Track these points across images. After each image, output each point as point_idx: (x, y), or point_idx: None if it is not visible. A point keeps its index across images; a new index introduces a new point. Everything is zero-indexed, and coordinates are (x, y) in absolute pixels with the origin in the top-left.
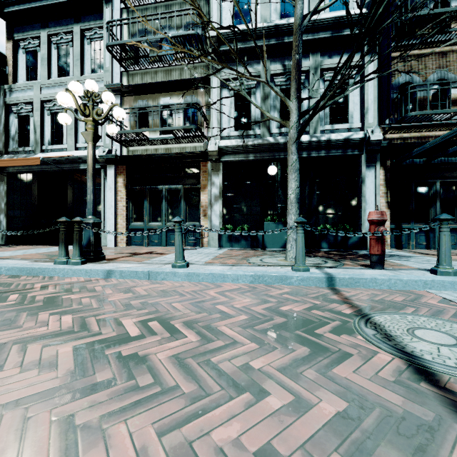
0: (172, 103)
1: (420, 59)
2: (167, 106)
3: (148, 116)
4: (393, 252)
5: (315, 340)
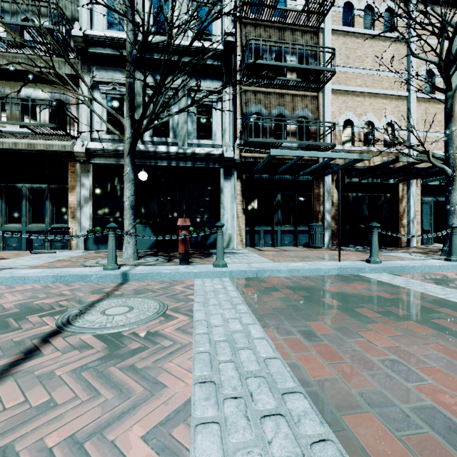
0: (36, 95)
1: (266, 96)
2: (30, 97)
3: (5, 104)
4: (238, 250)
5: (12, 323)
